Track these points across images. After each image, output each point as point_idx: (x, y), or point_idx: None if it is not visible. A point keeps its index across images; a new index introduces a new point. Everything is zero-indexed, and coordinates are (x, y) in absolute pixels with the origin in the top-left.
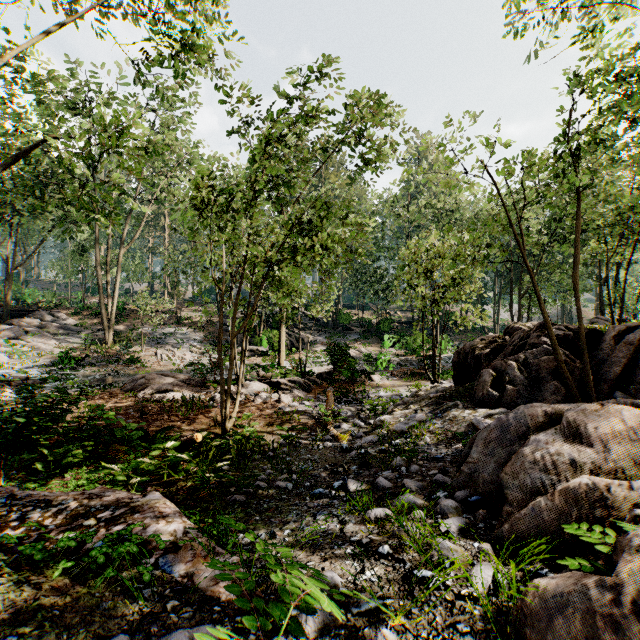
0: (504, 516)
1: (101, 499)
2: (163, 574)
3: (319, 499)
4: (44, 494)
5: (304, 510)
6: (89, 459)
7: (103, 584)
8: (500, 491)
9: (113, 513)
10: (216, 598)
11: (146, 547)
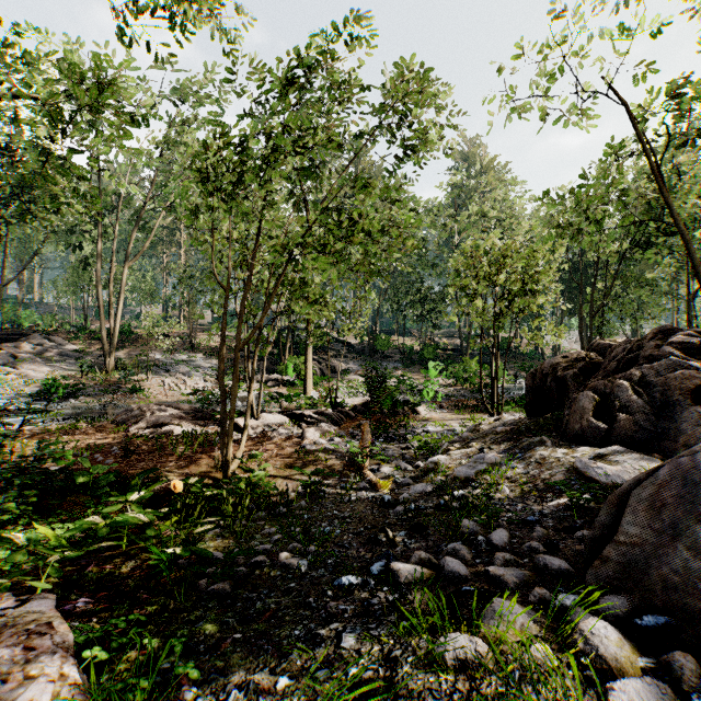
0: None
1: None
2: None
3: (348, 595)
4: None
5: (321, 620)
6: (35, 514)
7: None
8: None
9: None
10: None
11: None
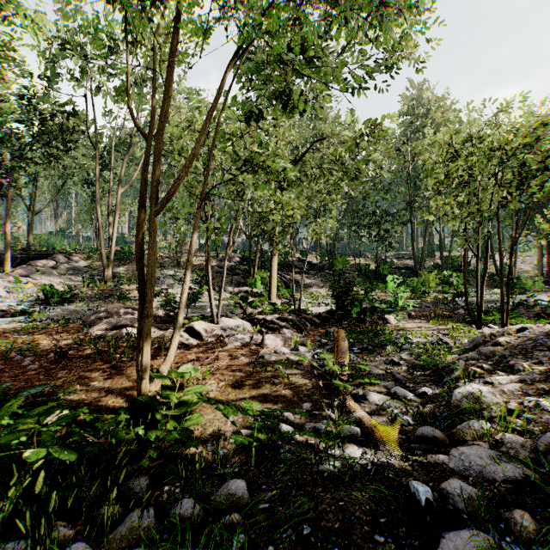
0: None
1: None
2: None
3: None
4: None
5: None
6: None
7: None
8: None
9: None
10: None
11: None
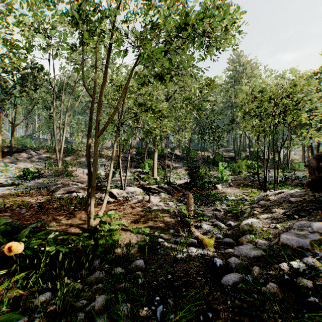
0: None
1: None
2: None
3: None
4: None
5: None
6: None
7: None
8: None
9: None
10: None
11: None
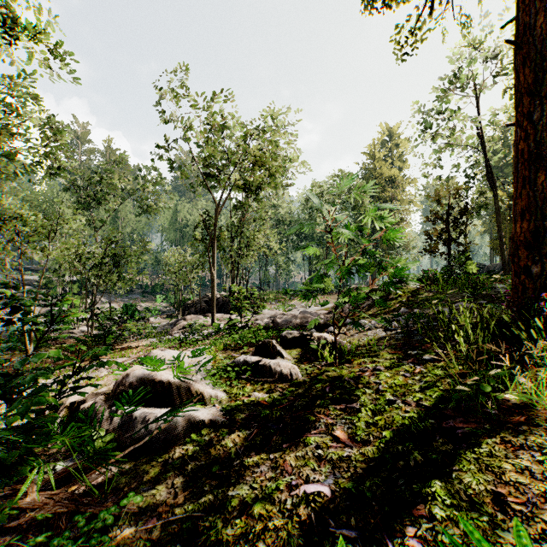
0: None
1: None
2: None
3: None
4: None
5: None
6: None
7: None
8: None
9: None
10: None
11: None
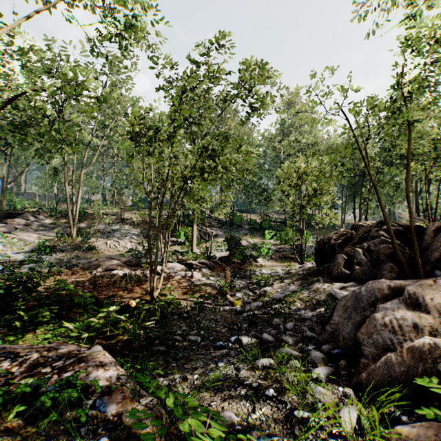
0: (361, 366)
1: (57, 351)
2: (98, 413)
3: (220, 350)
4: (15, 347)
5: (209, 358)
6: (55, 319)
7: (49, 423)
8: (356, 346)
9: (65, 362)
10: (139, 434)
11: (87, 390)
